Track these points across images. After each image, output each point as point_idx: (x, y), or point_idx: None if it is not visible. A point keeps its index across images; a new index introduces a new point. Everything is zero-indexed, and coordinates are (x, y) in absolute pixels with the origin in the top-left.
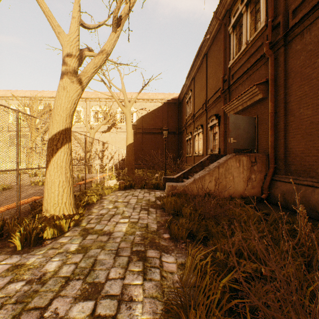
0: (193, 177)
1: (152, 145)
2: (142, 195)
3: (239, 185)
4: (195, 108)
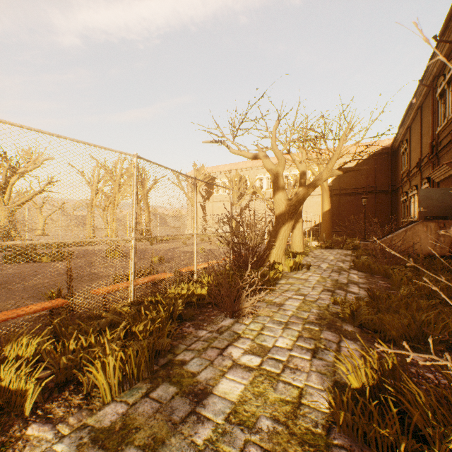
0: (383, 238)
1: (353, 209)
2: (341, 251)
3: (427, 245)
4: (411, 163)
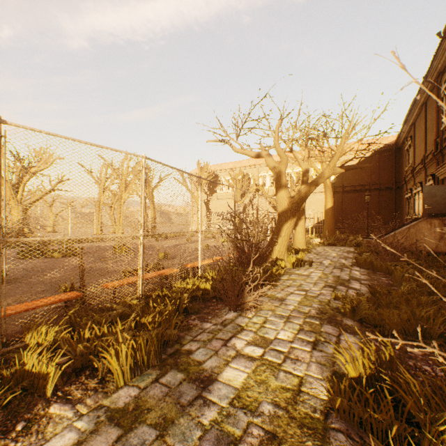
0: (387, 235)
1: (356, 206)
2: (343, 248)
3: (430, 243)
4: (415, 160)
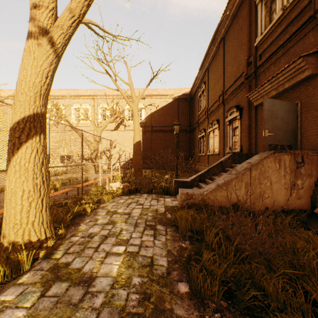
0: (214, 181)
1: (162, 144)
2: (149, 202)
3: (280, 194)
4: (209, 102)
